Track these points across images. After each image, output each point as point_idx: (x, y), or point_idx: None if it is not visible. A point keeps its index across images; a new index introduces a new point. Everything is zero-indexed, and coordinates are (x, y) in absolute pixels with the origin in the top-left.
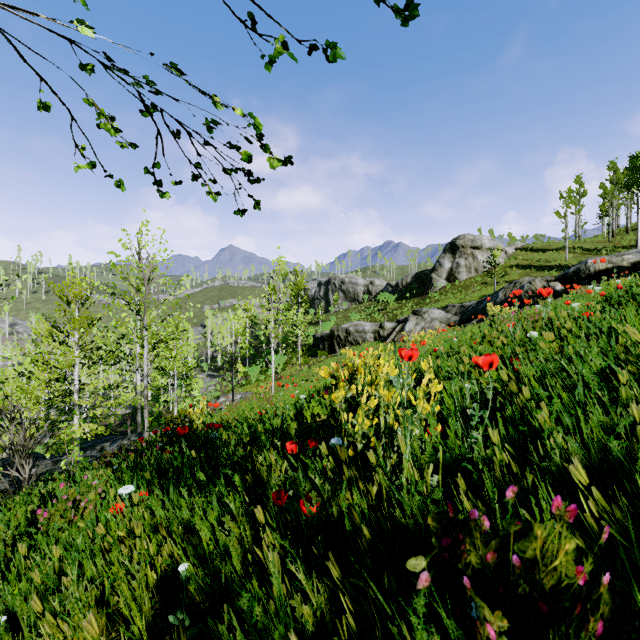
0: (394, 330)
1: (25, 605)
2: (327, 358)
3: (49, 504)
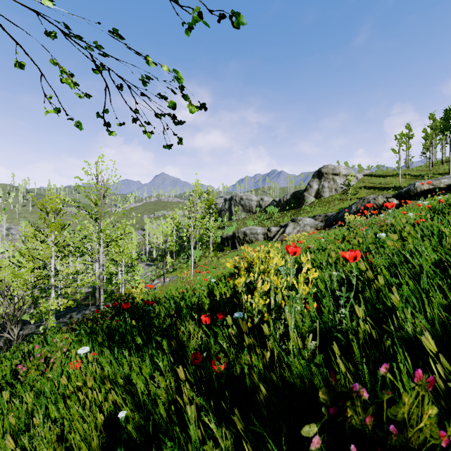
0: (278, 232)
1: (2, 442)
2: (230, 252)
3: (28, 360)
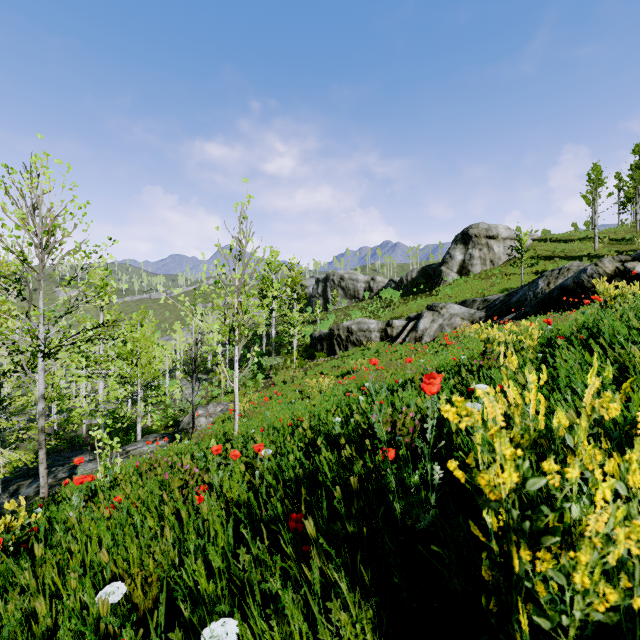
0: (404, 328)
1: None
2: (326, 361)
3: None
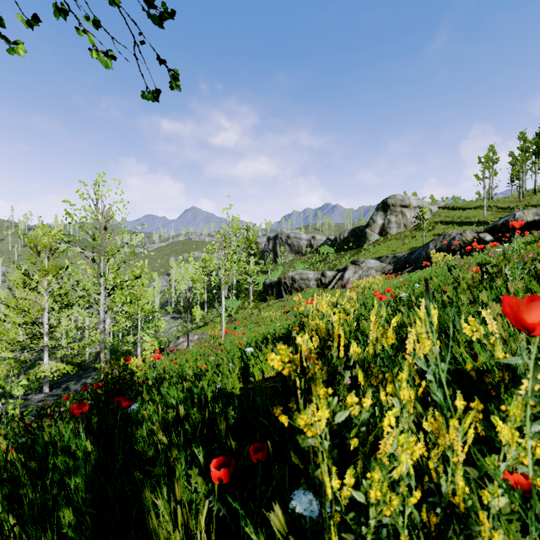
0: (334, 278)
1: None
2: (275, 303)
3: None
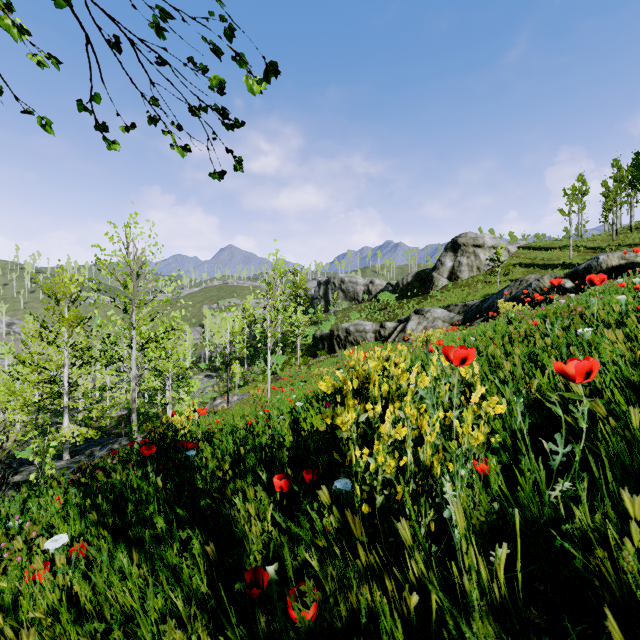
0: (395, 330)
1: None
2: (327, 358)
3: None
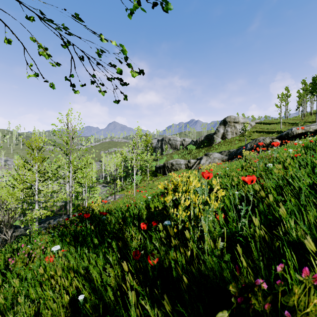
0: (195, 163)
1: None
2: (162, 177)
3: (16, 254)
